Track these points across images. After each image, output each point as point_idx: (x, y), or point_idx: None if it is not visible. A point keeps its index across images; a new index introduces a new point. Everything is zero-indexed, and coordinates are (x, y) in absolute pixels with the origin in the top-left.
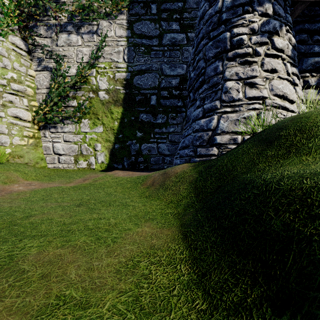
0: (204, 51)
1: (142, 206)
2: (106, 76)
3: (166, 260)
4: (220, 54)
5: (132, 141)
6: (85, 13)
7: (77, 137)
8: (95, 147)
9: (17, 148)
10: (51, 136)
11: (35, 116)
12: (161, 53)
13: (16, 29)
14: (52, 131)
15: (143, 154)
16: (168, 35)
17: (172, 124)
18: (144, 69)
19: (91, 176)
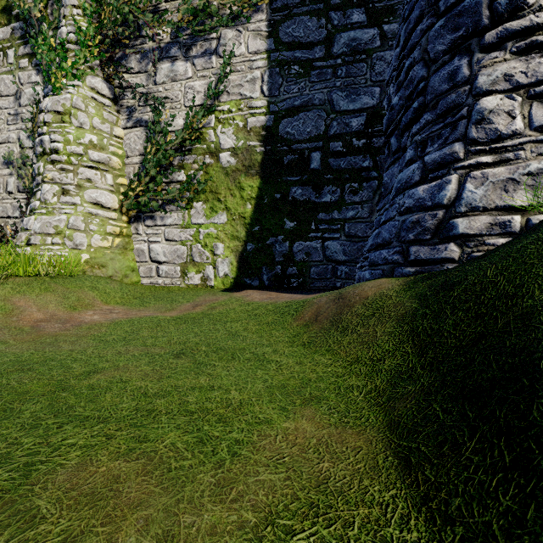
0: (425, 43)
1: (295, 364)
2: (232, 125)
3: (363, 540)
4: (463, 42)
5: (276, 237)
6: (198, 21)
7: (185, 233)
8: (214, 250)
9: (97, 252)
10: (146, 232)
11: (123, 201)
12: (331, 71)
13: (96, 65)
14: (148, 224)
15: (296, 260)
16: (344, 35)
17: (352, 203)
18: (298, 105)
19: (207, 299)
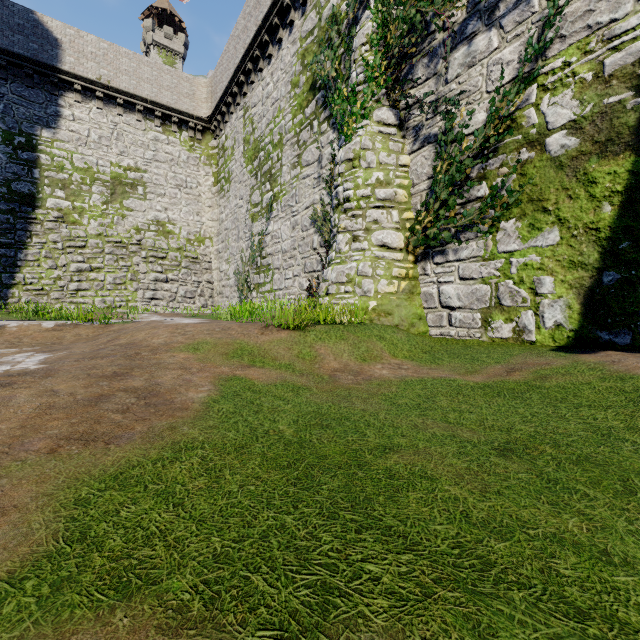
0: None
1: None
2: (571, 84)
3: None
4: None
5: None
6: None
7: (487, 267)
8: (534, 287)
9: (383, 299)
10: (435, 271)
11: (409, 238)
12: None
13: (382, 95)
14: (437, 261)
15: None
16: None
17: None
18: None
19: (528, 361)
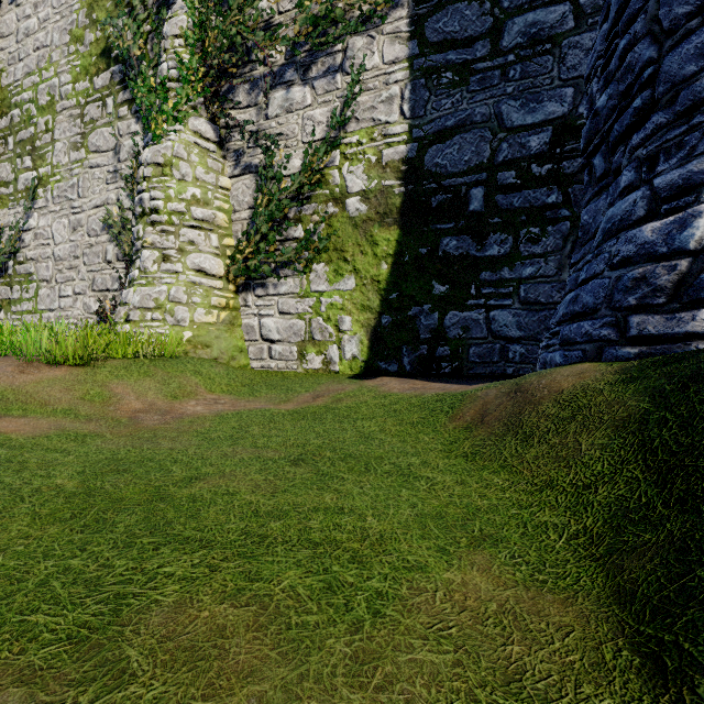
0: (653, 8)
1: (454, 484)
2: (363, 161)
3: None
4: None
5: (421, 306)
6: (319, 31)
7: (303, 304)
8: (338, 324)
9: (200, 329)
10: (256, 304)
11: (230, 267)
12: (498, 73)
13: (200, 104)
14: (258, 293)
15: (449, 337)
16: (519, 20)
17: (530, 255)
18: (451, 125)
19: (330, 388)
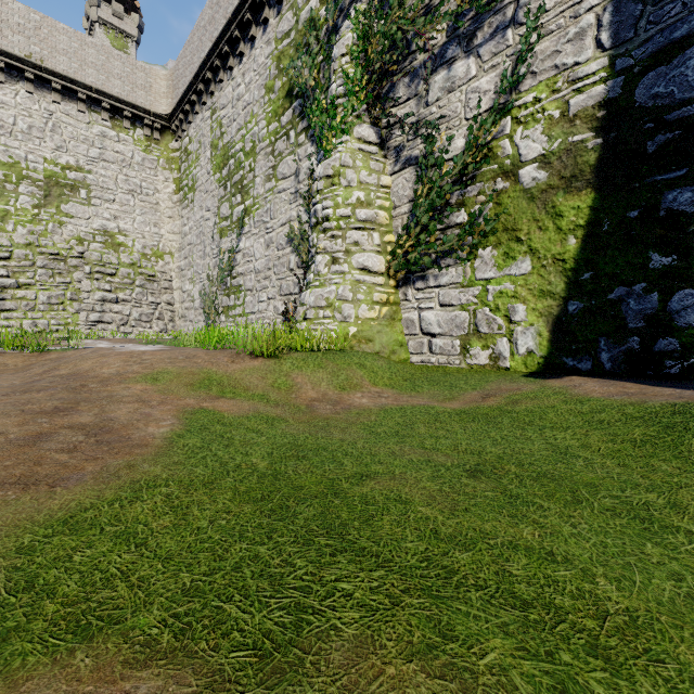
0: None
1: None
2: (541, 120)
3: None
4: None
5: (629, 286)
6: None
7: (466, 294)
8: (509, 315)
9: (364, 325)
10: (416, 297)
11: (391, 262)
12: None
13: (363, 111)
14: (418, 287)
15: (676, 325)
16: None
17: None
18: (681, 35)
19: (502, 387)
